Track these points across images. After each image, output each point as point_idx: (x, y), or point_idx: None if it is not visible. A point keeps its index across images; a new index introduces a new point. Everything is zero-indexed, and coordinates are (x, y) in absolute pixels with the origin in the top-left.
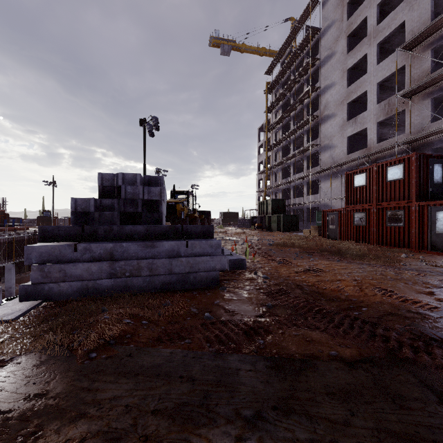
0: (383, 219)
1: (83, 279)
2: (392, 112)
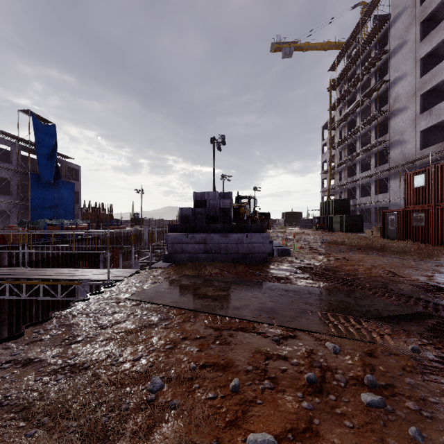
0: (442, 220)
1: (191, 253)
2: None
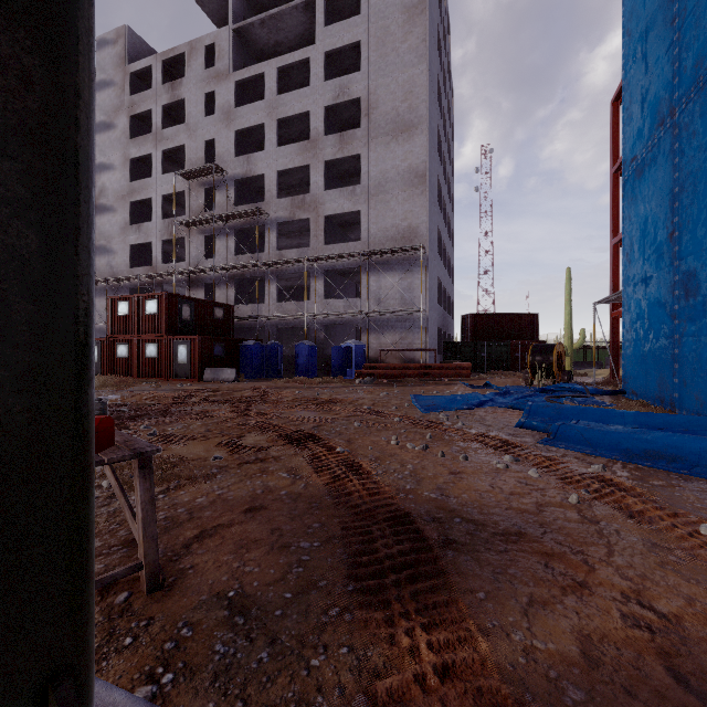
0: (143, 351)
1: None
2: (175, 235)
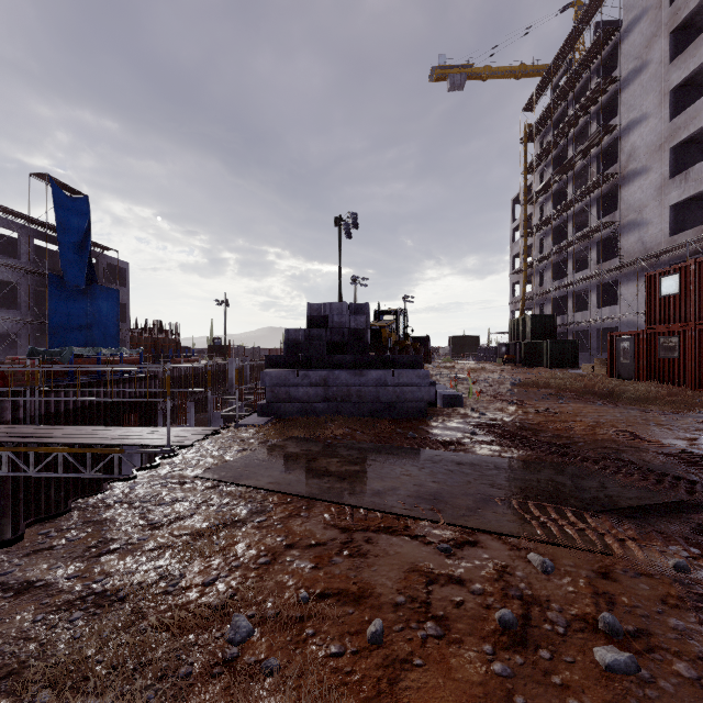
0: None
1: (303, 401)
2: None
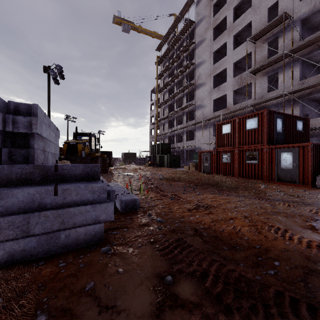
0: (243, 158)
1: None
2: (243, 84)
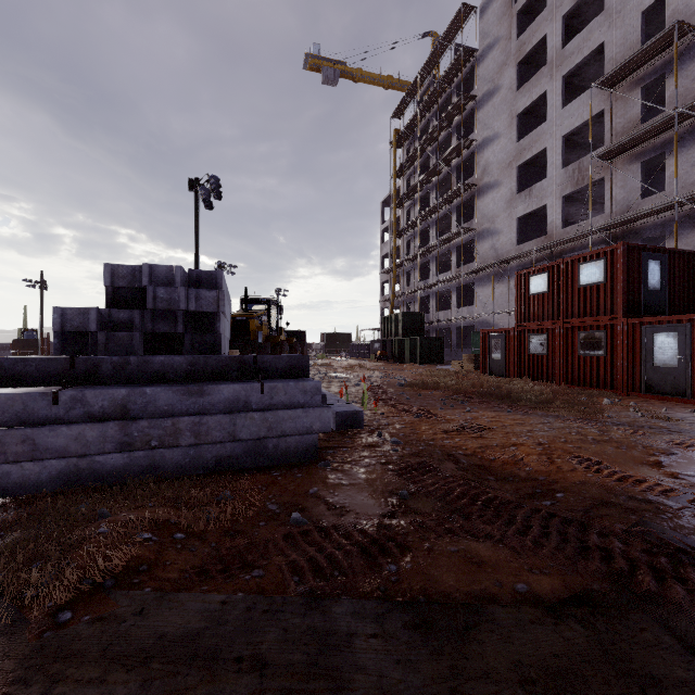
0: (573, 345)
1: (69, 454)
2: (584, 181)
